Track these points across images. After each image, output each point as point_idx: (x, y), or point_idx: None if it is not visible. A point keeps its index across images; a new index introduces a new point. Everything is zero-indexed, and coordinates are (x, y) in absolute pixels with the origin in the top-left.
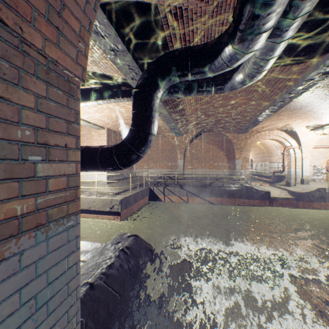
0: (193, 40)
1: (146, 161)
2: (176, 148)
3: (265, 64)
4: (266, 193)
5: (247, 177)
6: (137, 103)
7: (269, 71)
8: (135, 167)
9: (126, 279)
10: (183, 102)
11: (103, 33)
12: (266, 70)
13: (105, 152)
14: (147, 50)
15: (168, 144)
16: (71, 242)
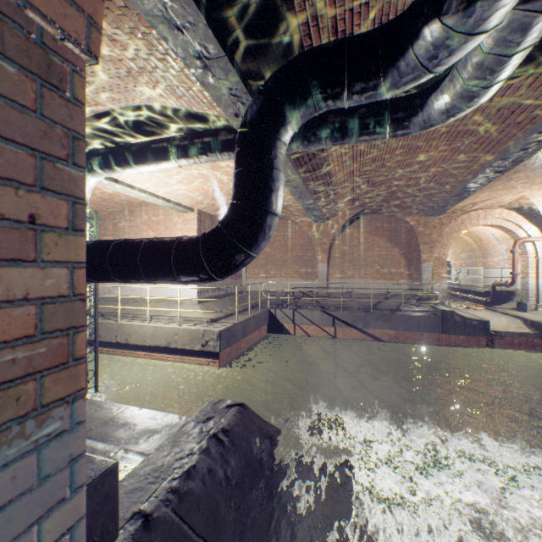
0: (351, 31)
1: (264, 265)
2: (314, 244)
3: (503, 66)
4: (480, 323)
5: (443, 294)
6: (244, 154)
7: (500, 88)
8: (246, 276)
9: (220, 504)
10: (328, 159)
11: (178, 20)
12: (502, 81)
13: (186, 248)
14: (263, 55)
15: (301, 237)
16: (51, 478)
